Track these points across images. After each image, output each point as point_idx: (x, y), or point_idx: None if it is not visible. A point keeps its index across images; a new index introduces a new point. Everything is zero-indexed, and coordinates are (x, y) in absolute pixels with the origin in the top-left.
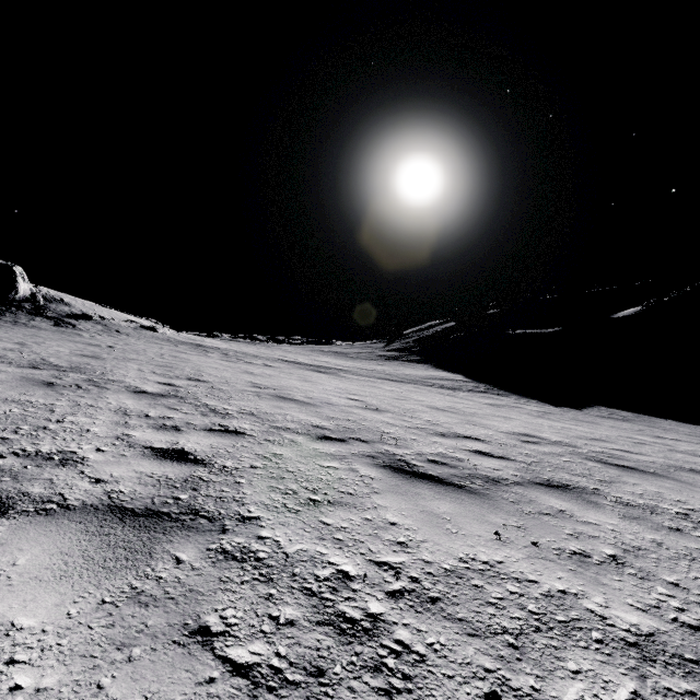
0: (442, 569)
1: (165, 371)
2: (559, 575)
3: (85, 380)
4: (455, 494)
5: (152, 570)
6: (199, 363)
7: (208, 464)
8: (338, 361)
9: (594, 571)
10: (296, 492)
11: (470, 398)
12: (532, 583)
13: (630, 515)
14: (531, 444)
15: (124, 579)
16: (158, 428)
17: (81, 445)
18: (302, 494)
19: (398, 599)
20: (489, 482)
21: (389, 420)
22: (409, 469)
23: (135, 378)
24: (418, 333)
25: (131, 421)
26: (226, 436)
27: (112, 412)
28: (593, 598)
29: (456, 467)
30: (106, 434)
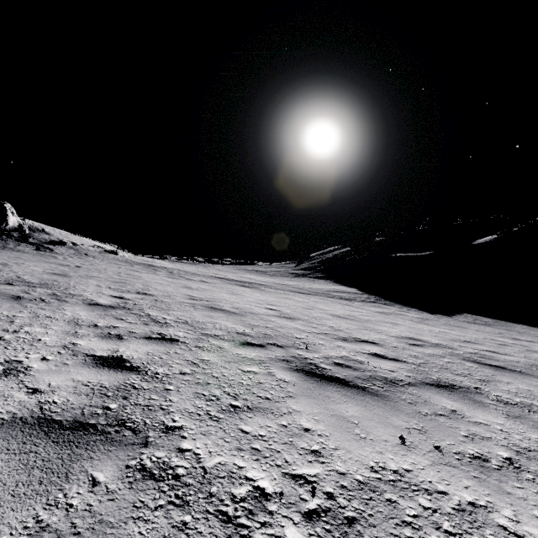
0: (355, 481)
1: (119, 286)
2: (465, 484)
3: (50, 294)
4: (360, 397)
5: (64, 496)
6: (148, 280)
7: (142, 371)
8: (259, 278)
9: (496, 477)
10: (219, 398)
11: (364, 307)
12: (442, 495)
13: (512, 414)
14: (417, 347)
15: (31, 509)
16: (103, 336)
17: (29, 355)
18: (224, 400)
19: (315, 522)
20: (388, 384)
21: (301, 327)
22: (319, 372)
23: (92, 293)
24: (321, 255)
25: (80, 331)
26: (162, 344)
27: (65, 323)
28: (502, 511)
29: (358, 369)
30: (55, 343)
